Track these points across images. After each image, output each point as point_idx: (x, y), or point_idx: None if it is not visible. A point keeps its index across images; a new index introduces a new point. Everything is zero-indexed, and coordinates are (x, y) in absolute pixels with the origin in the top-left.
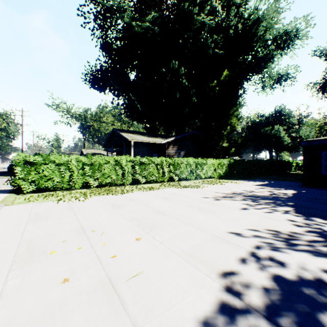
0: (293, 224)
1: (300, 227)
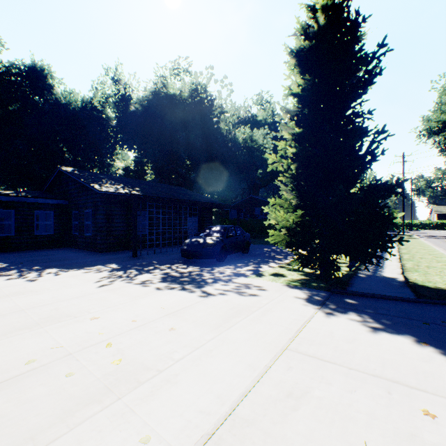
0: (95, 273)
1: (102, 272)
